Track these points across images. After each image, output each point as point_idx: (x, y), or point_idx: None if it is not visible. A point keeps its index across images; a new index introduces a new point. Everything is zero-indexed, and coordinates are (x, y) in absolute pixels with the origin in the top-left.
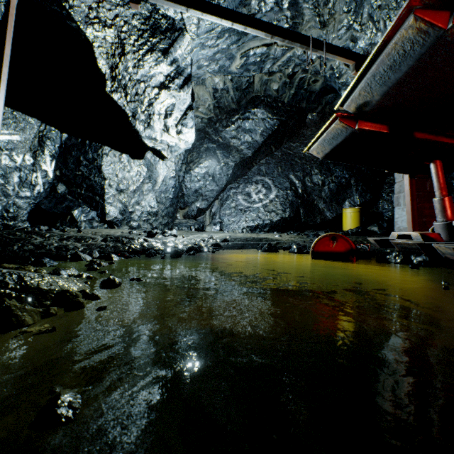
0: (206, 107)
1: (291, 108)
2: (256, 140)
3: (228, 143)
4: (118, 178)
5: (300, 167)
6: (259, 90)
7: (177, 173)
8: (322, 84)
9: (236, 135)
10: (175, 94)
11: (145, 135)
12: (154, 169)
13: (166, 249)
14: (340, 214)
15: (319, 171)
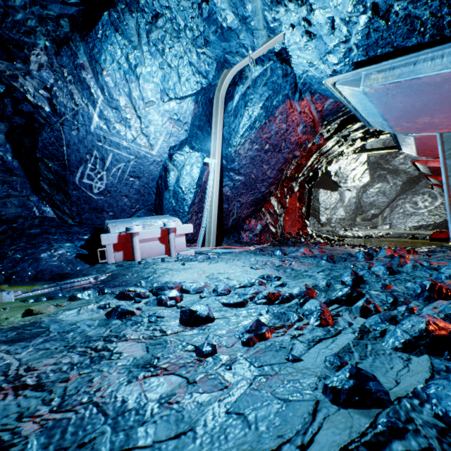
0: None
1: None
2: None
3: (397, 168)
4: (325, 202)
5: None
6: None
7: (357, 194)
8: None
9: (403, 162)
10: (358, 169)
11: (343, 187)
12: (343, 194)
13: (354, 236)
14: None
15: None
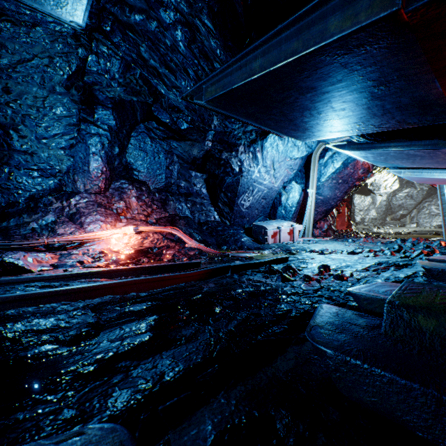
0: None
1: None
2: None
3: None
4: (359, 205)
5: None
6: None
7: (387, 198)
8: None
9: None
10: (389, 180)
11: (376, 193)
12: (375, 198)
13: (386, 233)
14: None
15: None
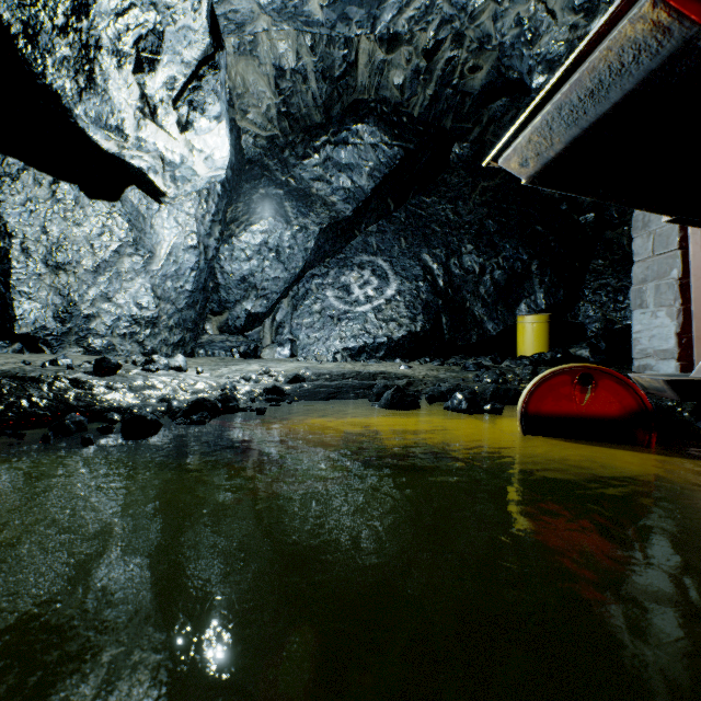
0: (263, 112)
1: (425, 127)
2: (360, 185)
3: (308, 189)
4: (50, 237)
5: (440, 239)
6: (366, 86)
7: (202, 240)
8: (487, 74)
9: (323, 175)
10: None
11: (83, 113)
12: (149, 228)
13: (129, 407)
14: (510, 327)
15: (475, 247)
